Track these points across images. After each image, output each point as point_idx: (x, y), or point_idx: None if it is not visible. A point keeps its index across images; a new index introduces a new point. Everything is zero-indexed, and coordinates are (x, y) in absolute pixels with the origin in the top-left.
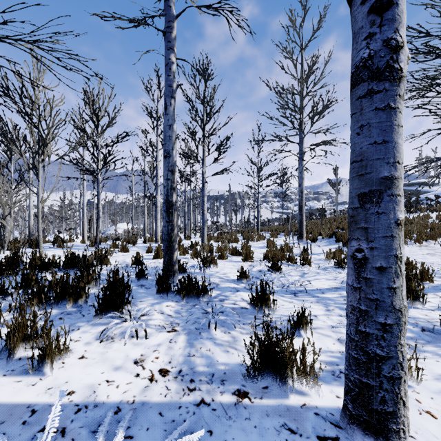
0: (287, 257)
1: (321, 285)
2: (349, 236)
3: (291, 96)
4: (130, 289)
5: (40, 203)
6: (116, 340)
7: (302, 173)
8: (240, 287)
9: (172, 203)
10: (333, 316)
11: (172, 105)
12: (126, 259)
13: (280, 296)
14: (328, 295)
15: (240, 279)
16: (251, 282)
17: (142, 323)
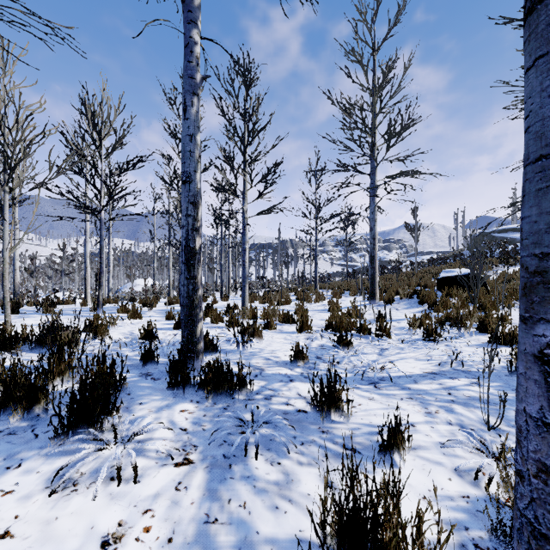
0: (357, 325)
1: (410, 369)
2: (526, 312)
3: (361, 112)
4: (125, 383)
5: (6, 251)
6: (80, 489)
7: (374, 213)
8: (295, 374)
9: (194, 251)
10: (440, 425)
11: (195, 106)
12: (135, 330)
13: (353, 388)
14: (424, 387)
15: (295, 361)
16: (311, 366)
17: (131, 453)
